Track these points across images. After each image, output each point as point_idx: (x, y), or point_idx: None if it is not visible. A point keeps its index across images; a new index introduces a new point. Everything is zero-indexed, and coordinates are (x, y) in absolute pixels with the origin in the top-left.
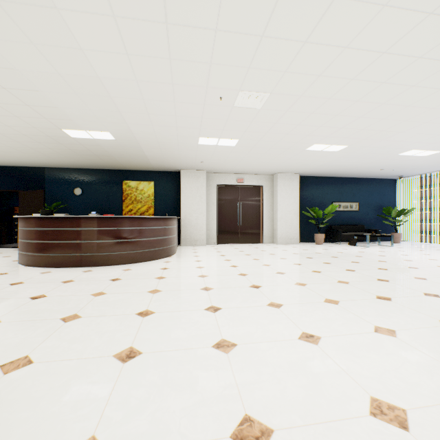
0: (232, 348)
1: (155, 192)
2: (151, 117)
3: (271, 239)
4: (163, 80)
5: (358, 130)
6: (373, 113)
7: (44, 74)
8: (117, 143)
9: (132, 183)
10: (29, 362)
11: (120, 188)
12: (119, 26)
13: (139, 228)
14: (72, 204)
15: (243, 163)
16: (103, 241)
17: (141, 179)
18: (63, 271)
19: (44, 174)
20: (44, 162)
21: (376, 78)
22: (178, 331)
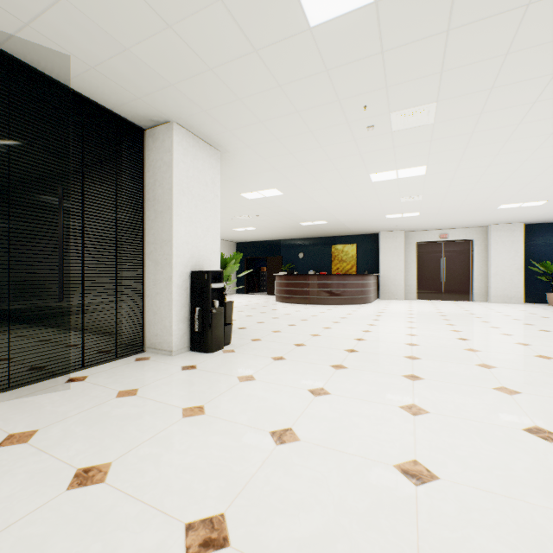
0: (374, 325)
1: (357, 253)
2: (349, 212)
3: (483, 297)
4: (354, 202)
5: (535, 193)
6: (531, 186)
7: (299, 209)
8: (328, 224)
9: (338, 247)
10: (307, 320)
11: (330, 251)
12: (332, 196)
13: (342, 282)
14: (297, 265)
15: (438, 223)
16: (321, 289)
17: (346, 242)
18: (301, 305)
19: (280, 244)
20: (282, 237)
21: (496, 179)
22: (355, 321)
